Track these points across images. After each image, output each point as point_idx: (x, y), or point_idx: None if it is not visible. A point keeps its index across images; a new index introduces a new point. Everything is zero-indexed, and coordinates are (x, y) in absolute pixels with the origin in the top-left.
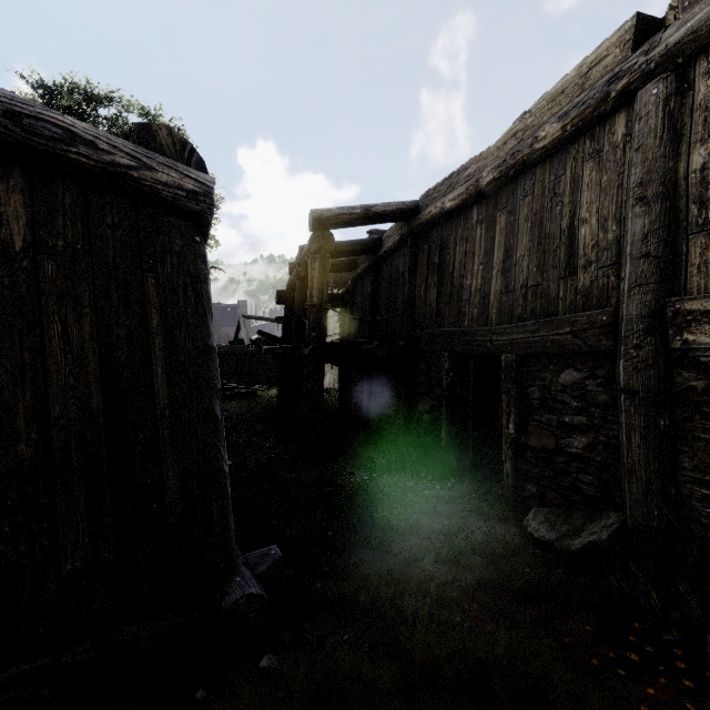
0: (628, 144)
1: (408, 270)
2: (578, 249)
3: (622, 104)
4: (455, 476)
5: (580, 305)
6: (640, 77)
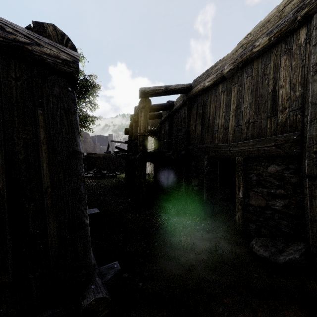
0: (308, 44)
1: (187, 117)
2: (278, 101)
3: (304, 23)
4: (210, 217)
5: (279, 131)
6: (316, 6)
